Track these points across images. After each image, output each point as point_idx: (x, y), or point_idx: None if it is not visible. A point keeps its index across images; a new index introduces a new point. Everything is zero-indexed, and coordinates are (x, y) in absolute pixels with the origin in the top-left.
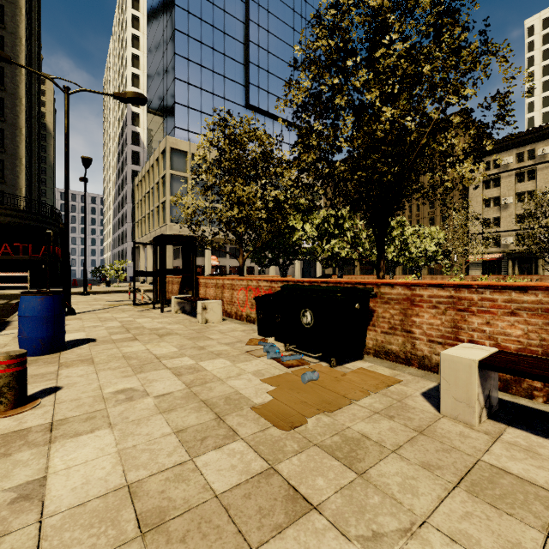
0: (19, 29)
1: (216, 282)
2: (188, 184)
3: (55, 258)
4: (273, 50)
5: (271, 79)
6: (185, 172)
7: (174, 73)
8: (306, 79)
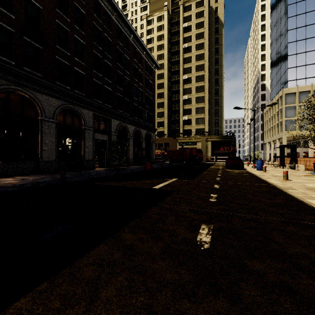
0: (222, 73)
1: (304, 159)
2: (296, 109)
3: (235, 151)
4: None
5: None
6: (294, 103)
7: (287, 53)
8: None
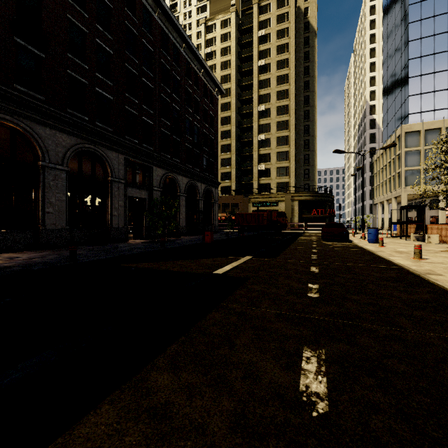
0: (314, 102)
1: (437, 227)
2: (420, 154)
3: (333, 215)
4: None
5: None
6: (418, 146)
7: (408, 74)
8: None
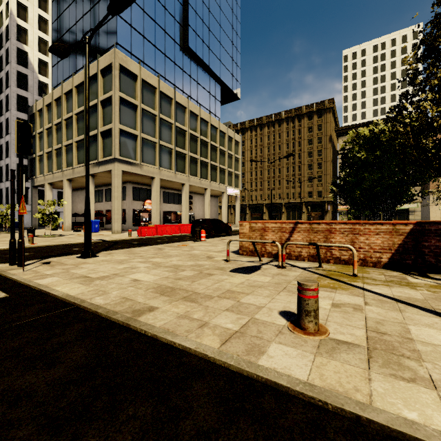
0: None
1: None
2: (138, 113)
3: None
4: (206, 1)
5: (205, 29)
6: (134, 99)
7: None
8: (228, 41)
